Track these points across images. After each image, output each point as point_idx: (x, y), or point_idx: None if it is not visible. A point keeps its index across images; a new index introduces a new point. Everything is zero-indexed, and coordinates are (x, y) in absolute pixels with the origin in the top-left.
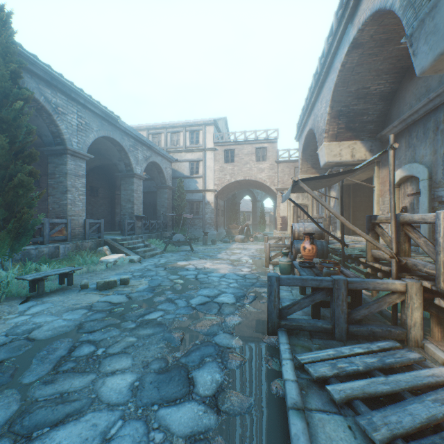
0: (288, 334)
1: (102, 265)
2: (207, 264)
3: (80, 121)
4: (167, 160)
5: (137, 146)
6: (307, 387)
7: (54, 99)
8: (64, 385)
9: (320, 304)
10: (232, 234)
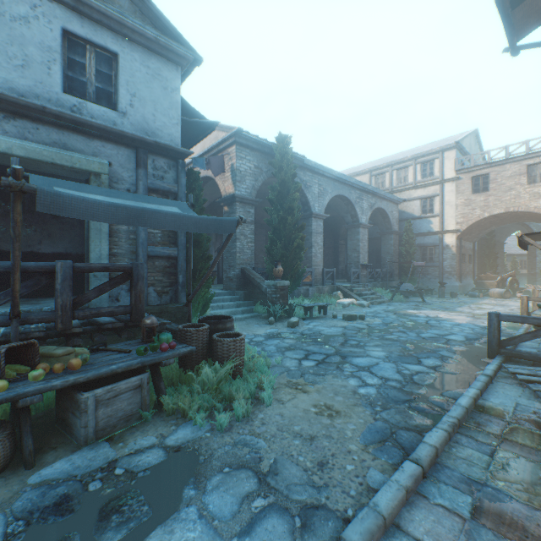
0: (507, 361)
1: (339, 306)
2: (441, 315)
3: (319, 188)
4: (392, 203)
5: (362, 196)
6: (503, 377)
7: (304, 178)
8: (350, 349)
9: None
10: (485, 286)
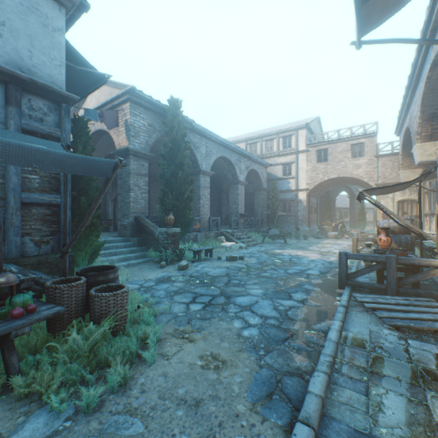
0: (353, 290)
1: (222, 248)
2: (299, 253)
3: (206, 149)
4: (263, 166)
5: (240, 159)
6: (354, 305)
7: (194, 139)
8: (233, 288)
9: (383, 277)
10: (325, 230)
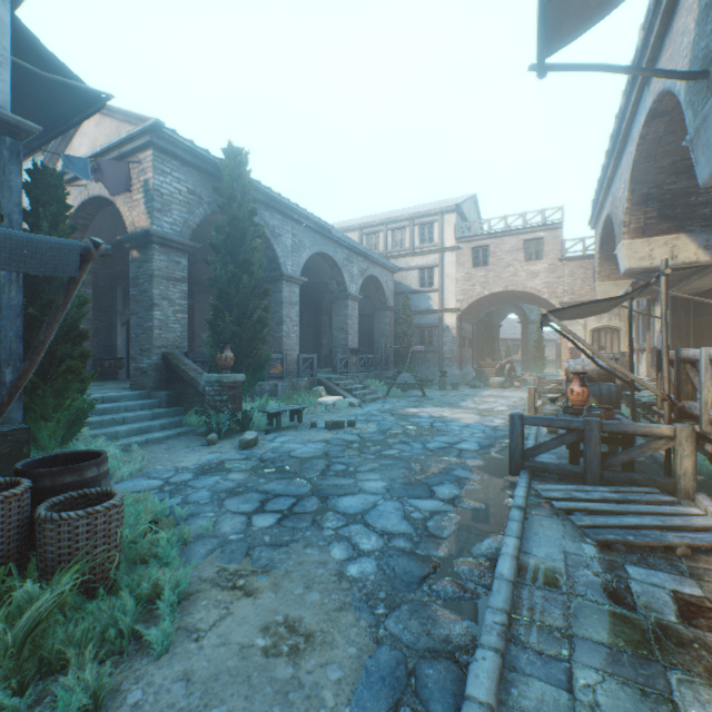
0: (532, 476)
1: (320, 407)
2: (446, 413)
3: (293, 240)
4: (388, 271)
5: (352, 258)
6: (536, 505)
7: (271, 222)
8: (335, 481)
9: (578, 453)
10: (485, 375)
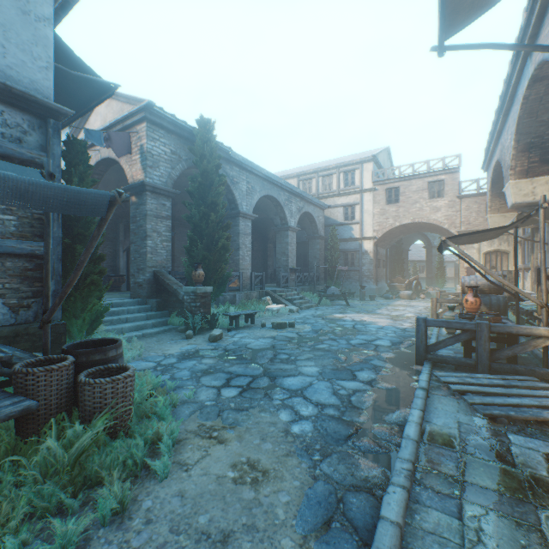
0: (434, 366)
1: (268, 312)
2: (365, 318)
3: (247, 186)
4: (319, 208)
5: (291, 199)
6: (436, 387)
7: (231, 173)
8: (281, 366)
9: (471, 349)
10: (396, 289)
